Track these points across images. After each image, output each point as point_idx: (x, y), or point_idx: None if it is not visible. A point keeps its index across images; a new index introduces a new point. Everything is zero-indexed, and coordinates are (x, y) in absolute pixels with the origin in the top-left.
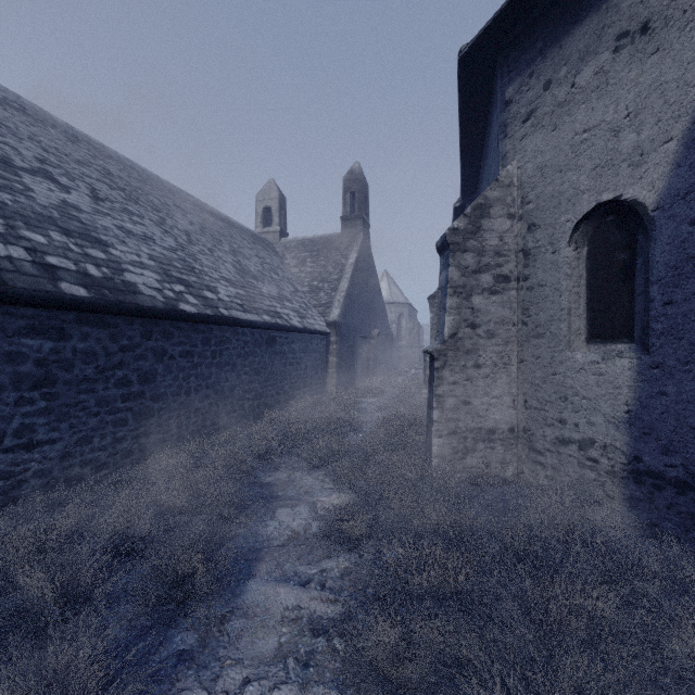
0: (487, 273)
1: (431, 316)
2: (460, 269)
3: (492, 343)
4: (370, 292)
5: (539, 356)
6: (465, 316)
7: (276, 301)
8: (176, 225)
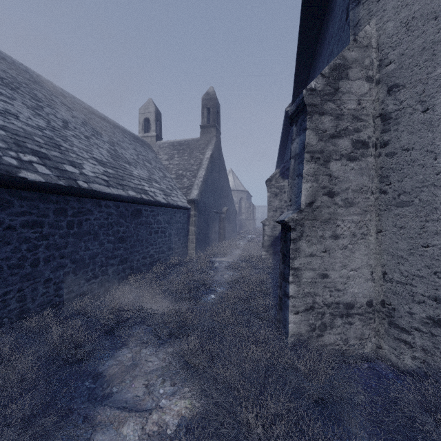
0: (345, 137)
1: (268, 195)
2: (318, 133)
3: (350, 212)
4: (221, 180)
5: (403, 226)
6: (322, 183)
7: (145, 181)
8: (55, 113)
